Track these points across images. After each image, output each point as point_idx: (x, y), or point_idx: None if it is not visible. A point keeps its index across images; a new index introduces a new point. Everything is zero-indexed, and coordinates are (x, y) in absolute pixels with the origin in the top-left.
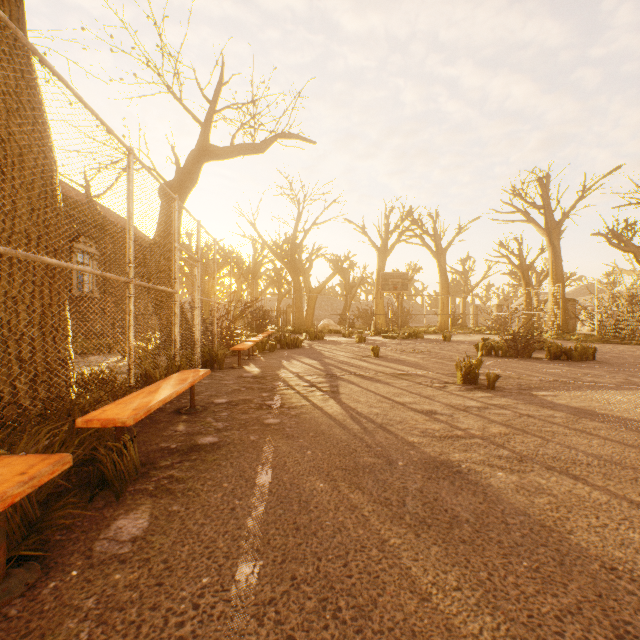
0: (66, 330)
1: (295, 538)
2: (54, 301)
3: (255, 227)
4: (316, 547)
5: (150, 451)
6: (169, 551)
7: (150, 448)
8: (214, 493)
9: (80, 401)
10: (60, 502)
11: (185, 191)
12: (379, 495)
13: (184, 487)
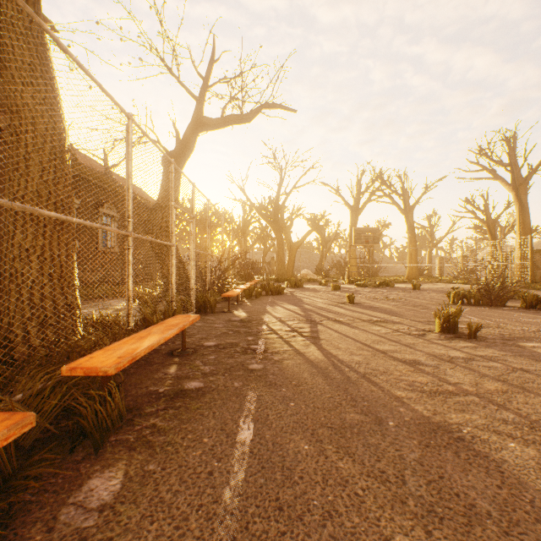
0: (73, 278)
1: (278, 523)
2: (62, 252)
3: (244, 192)
4: (303, 540)
5: (139, 395)
6: (135, 529)
7: (139, 391)
8: (193, 450)
9: (80, 344)
10: (37, 455)
11: (183, 158)
12: (372, 466)
13: (164, 440)
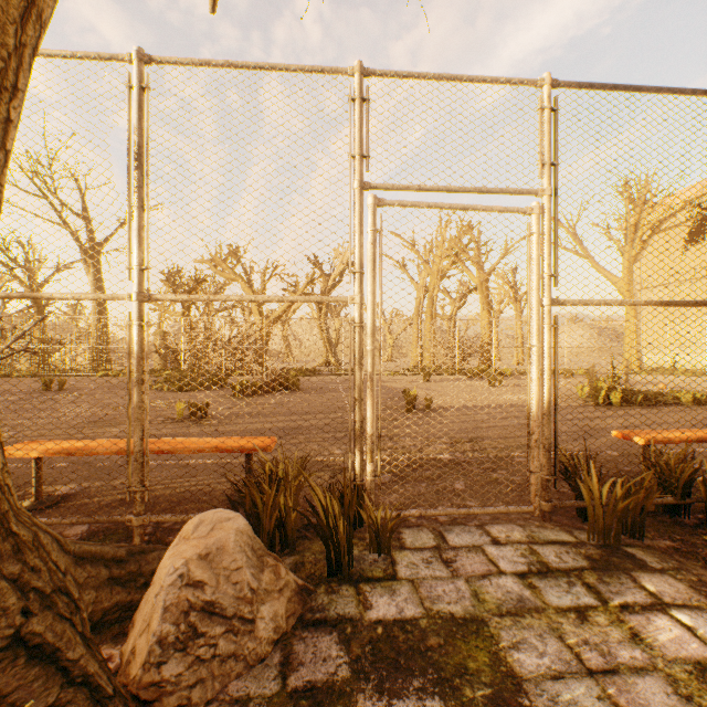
0: None
1: None
2: None
3: None
4: None
5: None
6: None
7: None
8: None
9: None
10: None
11: None
12: None
13: None
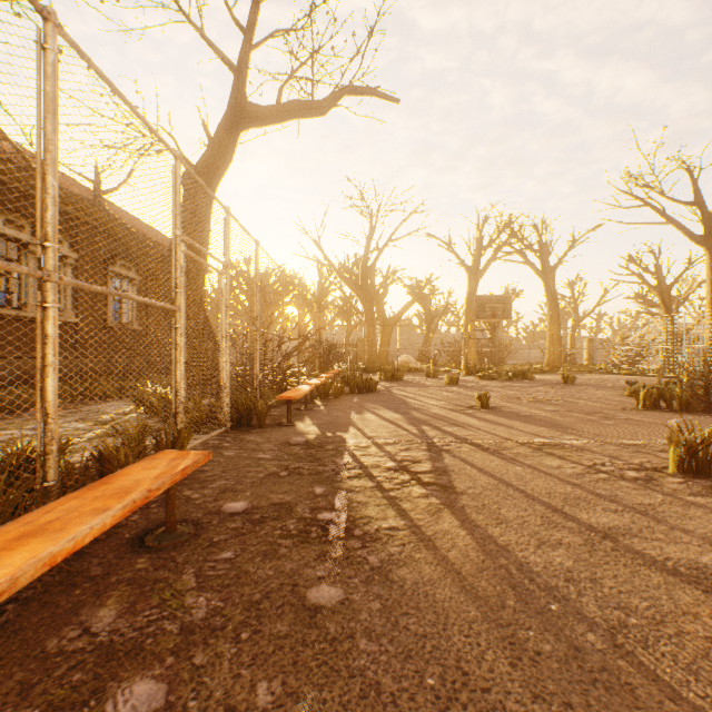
0: None
1: None
2: None
3: (320, 246)
4: None
5: None
6: None
7: None
8: None
9: None
10: None
11: (215, 173)
12: None
13: None
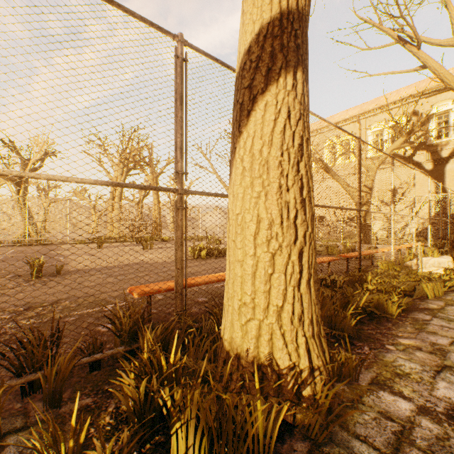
0: None
1: None
2: None
3: None
4: None
5: None
6: None
7: None
8: None
9: None
10: None
11: None
12: None
13: None
